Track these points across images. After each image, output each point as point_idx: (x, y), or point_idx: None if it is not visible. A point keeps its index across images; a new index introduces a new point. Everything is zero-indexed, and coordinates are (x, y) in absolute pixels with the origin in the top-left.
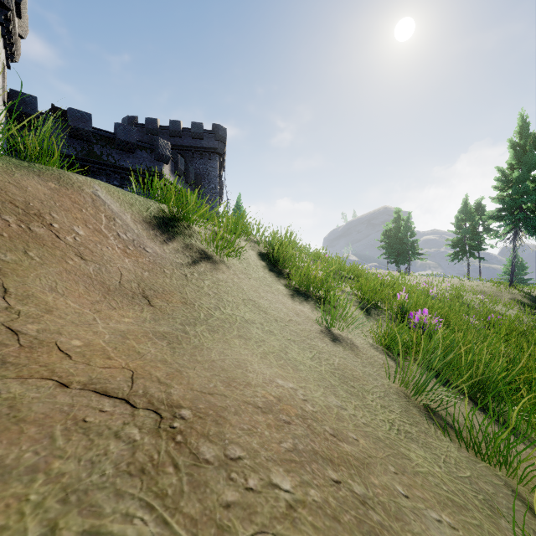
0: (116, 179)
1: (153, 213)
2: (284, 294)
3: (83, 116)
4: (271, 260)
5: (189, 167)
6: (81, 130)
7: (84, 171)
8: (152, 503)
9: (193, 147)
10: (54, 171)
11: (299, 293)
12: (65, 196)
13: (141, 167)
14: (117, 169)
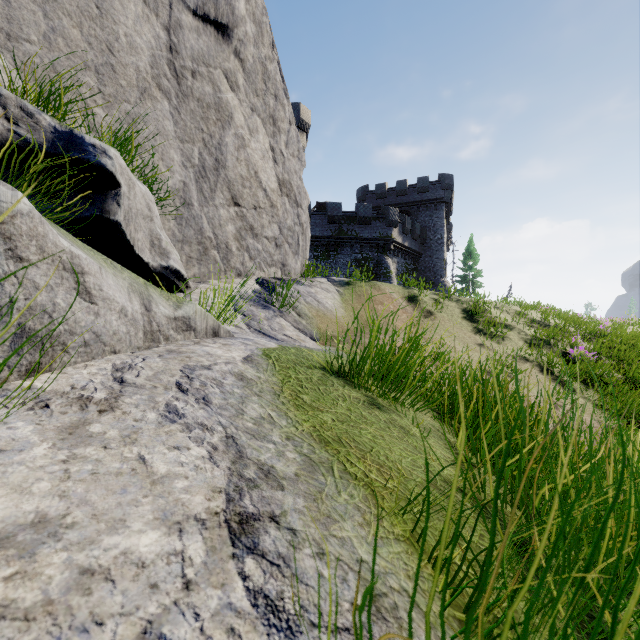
0: (357, 248)
1: (407, 295)
2: (468, 331)
3: (336, 206)
4: (469, 314)
5: (415, 224)
6: (335, 216)
7: (336, 246)
8: (423, 339)
9: (419, 202)
10: (376, 285)
11: (480, 331)
12: (384, 295)
13: (375, 234)
14: (358, 240)
